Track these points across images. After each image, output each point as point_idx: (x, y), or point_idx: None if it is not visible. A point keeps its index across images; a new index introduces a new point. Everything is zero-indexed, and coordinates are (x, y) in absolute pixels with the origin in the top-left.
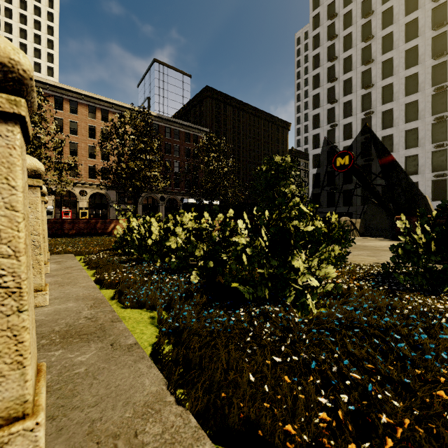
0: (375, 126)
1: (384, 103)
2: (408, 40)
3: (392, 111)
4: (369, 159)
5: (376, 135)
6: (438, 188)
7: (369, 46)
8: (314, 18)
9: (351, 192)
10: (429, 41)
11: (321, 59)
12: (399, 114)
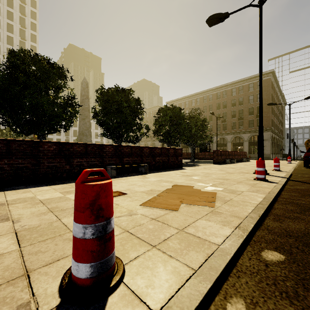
0: None
1: None
2: None
3: None
4: None
5: None
6: None
7: None
8: None
9: None
10: None
11: None
12: None
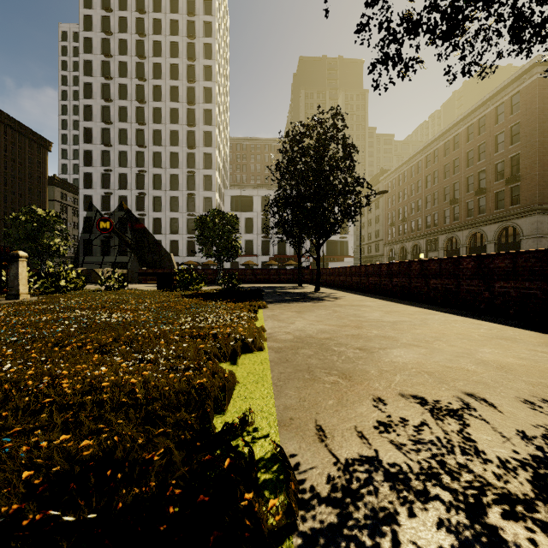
0: (148, 185)
1: (155, 167)
2: (172, 122)
3: (161, 176)
4: (143, 214)
5: (148, 193)
6: (191, 247)
7: (143, 109)
8: (86, 40)
9: None
10: (185, 132)
11: (95, 91)
12: (166, 181)
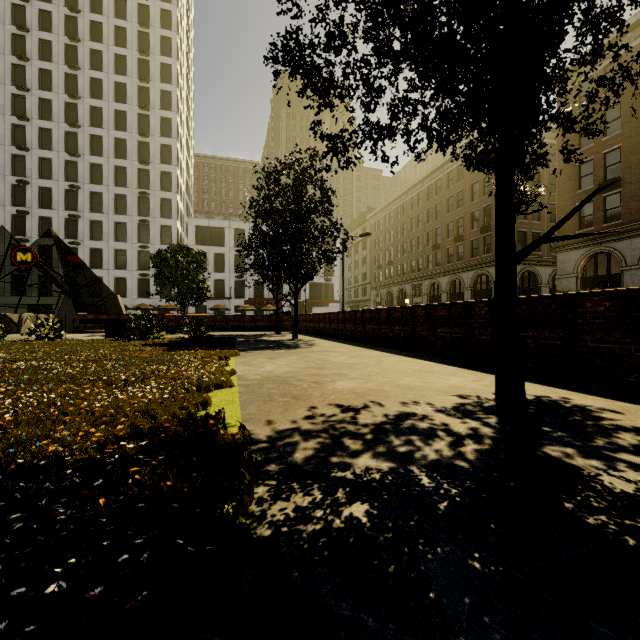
0: (83, 205)
1: (94, 182)
2: (118, 128)
3: (102, 196)
4: (76, 242)
5: (84, 216)
6: (143, 286)
7: (76, 106)
8: None
9: None
10: (136, 143)
11: (1, 73)
12: (109, 202)
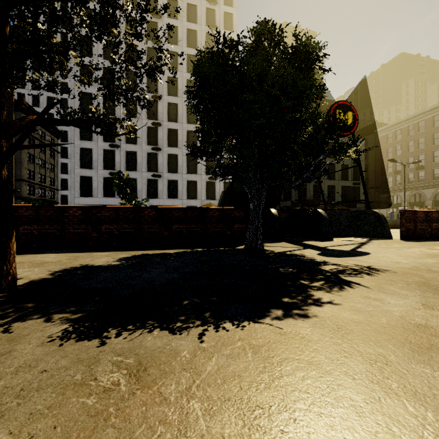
0: (162, 114)
1: (169, 94)
2: (189, 46)
3: (176, 106)
4: (159, 148)
5: (162, 124)
6: (209, 189)
7: (155, 25)
8: None
9: (136, 182)
10: None
11: None
12: (183, 112)
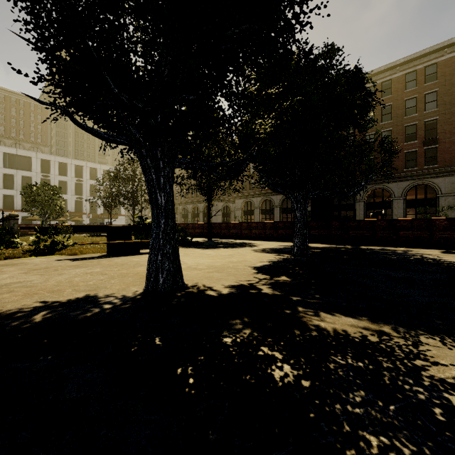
0: None
1: None
2: None
3: None
4: None
5: None
6: None
7: None
8: None
9: None
10: None
11: None
12: None
